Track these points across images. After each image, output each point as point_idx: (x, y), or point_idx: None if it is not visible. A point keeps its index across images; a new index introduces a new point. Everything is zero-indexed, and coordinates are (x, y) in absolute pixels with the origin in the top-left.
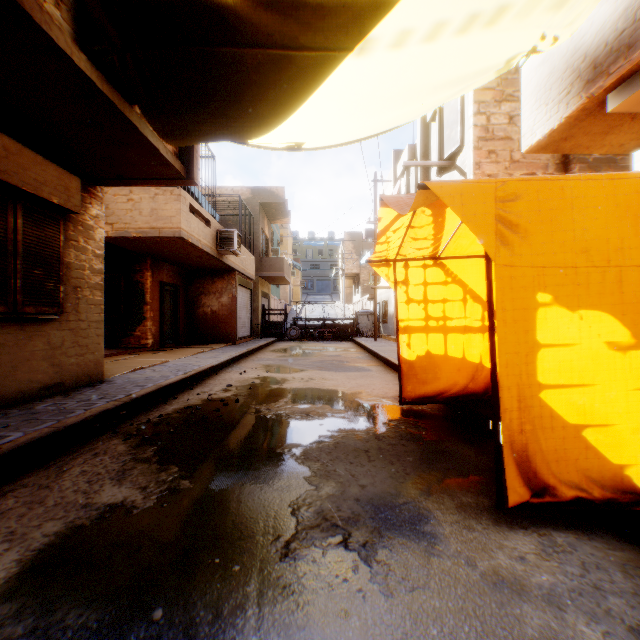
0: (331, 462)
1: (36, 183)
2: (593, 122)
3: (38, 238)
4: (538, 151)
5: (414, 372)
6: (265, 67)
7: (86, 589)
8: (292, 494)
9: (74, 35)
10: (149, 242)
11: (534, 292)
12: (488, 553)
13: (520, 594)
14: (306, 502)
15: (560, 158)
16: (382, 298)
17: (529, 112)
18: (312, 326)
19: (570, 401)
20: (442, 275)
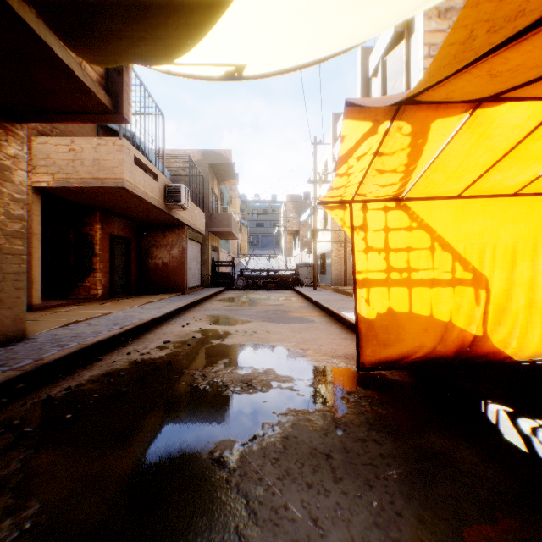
0: (279, 483)
1: None
2: None
3: None
4: None
5: (374, 333)
6: None
7: None
8: None
9: None
10: (94, 194)
11: None
12: None
13: None
14: None
15: None
16: (320, 251)
17: None
18: (257, 276)
19: None
20: (406, 219)
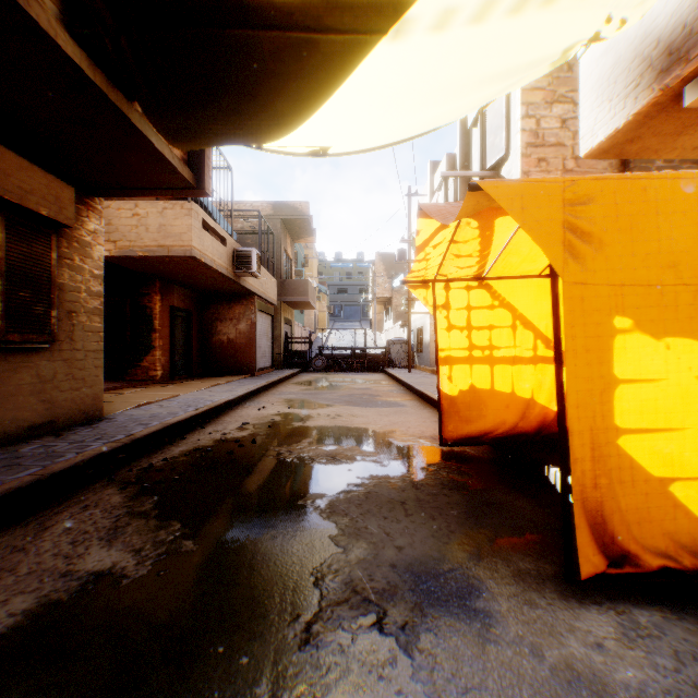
0: (361, 517)
1: (21, 191)
2: (665, 120)
3: (24, 255)
4: (599, 155)
5: (456, 409)
6: (284, 54)
7: (52, 691)
8: (315, 558)
9: (60, 15)
10: (157, 262)
11: (610, 316)
12: (557, 638)
13: (602, 697)
14: (332, 569)
15: (619, 167)
16: (417, 325)
17: (589, 110)
18: (339, 356)
19: (654, 449)
20: (488, 298)
